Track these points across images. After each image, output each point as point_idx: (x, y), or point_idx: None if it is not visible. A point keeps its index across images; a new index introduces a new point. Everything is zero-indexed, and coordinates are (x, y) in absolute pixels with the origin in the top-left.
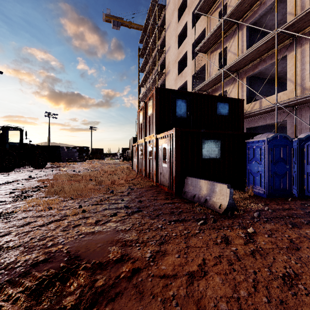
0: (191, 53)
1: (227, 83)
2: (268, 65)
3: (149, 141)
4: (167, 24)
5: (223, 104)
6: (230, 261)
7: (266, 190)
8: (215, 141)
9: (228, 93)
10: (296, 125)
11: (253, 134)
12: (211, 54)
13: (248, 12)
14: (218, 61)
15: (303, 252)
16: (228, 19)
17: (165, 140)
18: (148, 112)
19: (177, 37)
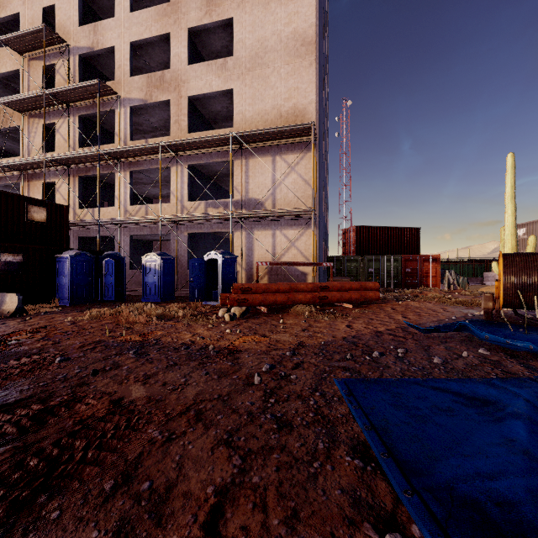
0: None
1: (56, 173)
2: (101, 174)
3: None
4: None
5: (38, 208)
6: (0, 327)
7: (70, 299)
8: (15, 255)
9: (57, 186)
10: (122, 241)
11: (66, 250)
12: (31, 119)
13: (81, 103)
14: (42, 135)
15: (54, 319)
16: (51, 97)
17: None
18: None
19: None
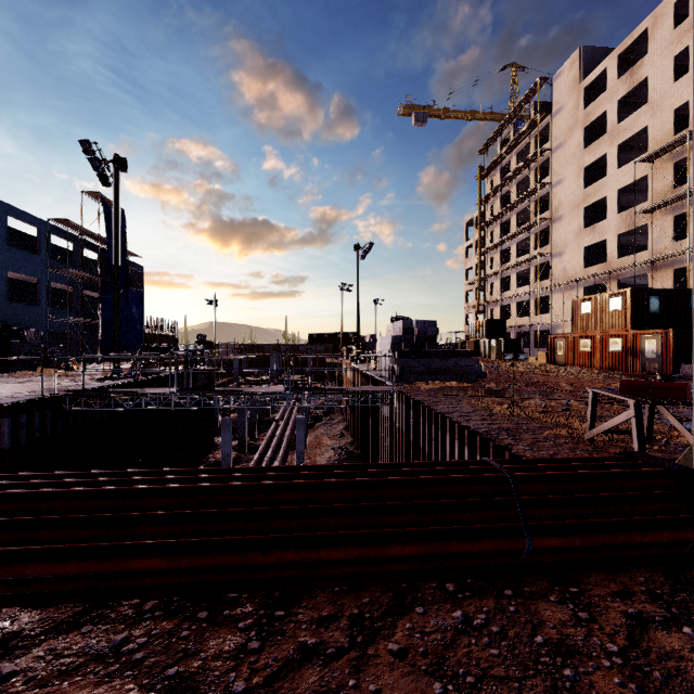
0: (616, 203)
1: (690, 257)
2: None
3: (614, 335)
4: (555, 143)
5: None
6: None
7: None
8: None
9: (691, 270)
10: None
11: None
12: (659, 215)
13: None
14: (672, 226)
15: None
16: None
17: (653, 336)
18: (611, 307)
19: (582, 170)
